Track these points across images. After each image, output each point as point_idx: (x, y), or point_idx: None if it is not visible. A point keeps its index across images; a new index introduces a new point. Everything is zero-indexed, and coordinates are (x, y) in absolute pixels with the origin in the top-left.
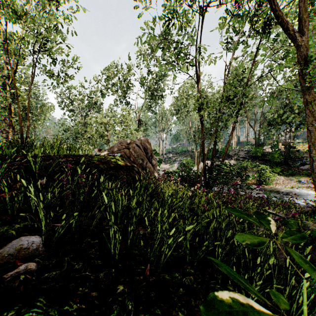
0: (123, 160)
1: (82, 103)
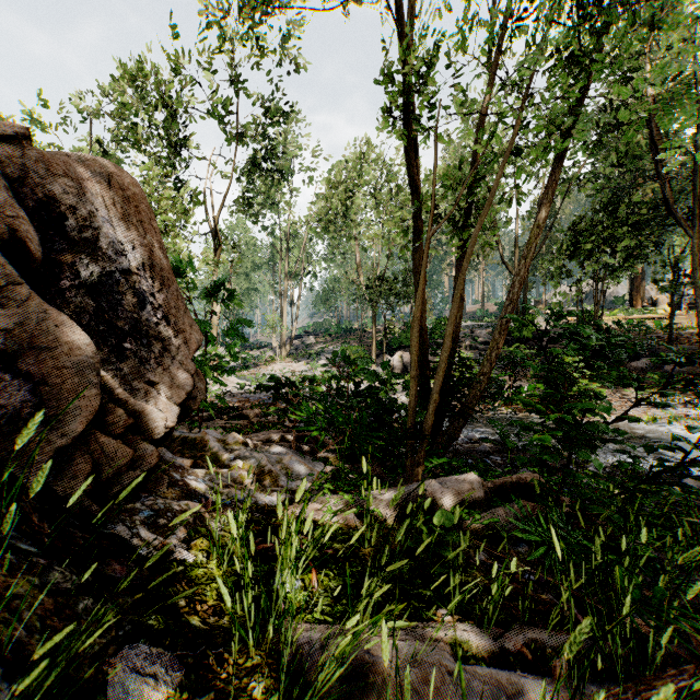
0: None
1: None
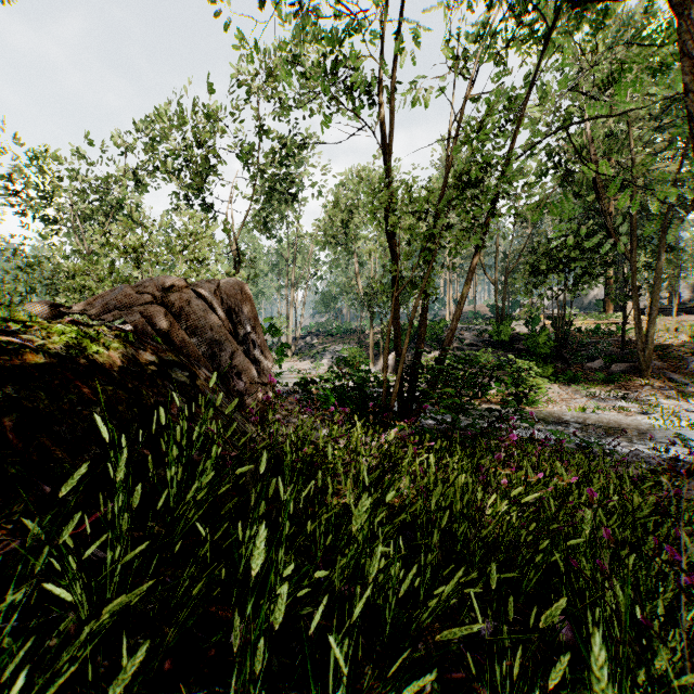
0: (124, 342)
1: (84, 204)
